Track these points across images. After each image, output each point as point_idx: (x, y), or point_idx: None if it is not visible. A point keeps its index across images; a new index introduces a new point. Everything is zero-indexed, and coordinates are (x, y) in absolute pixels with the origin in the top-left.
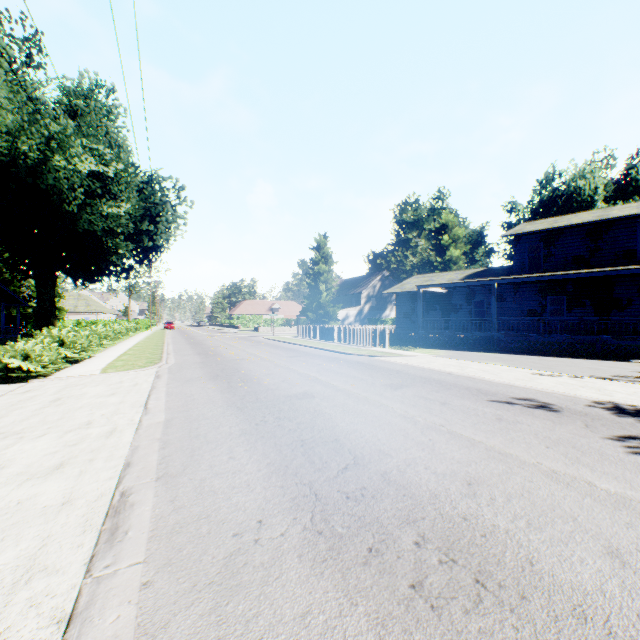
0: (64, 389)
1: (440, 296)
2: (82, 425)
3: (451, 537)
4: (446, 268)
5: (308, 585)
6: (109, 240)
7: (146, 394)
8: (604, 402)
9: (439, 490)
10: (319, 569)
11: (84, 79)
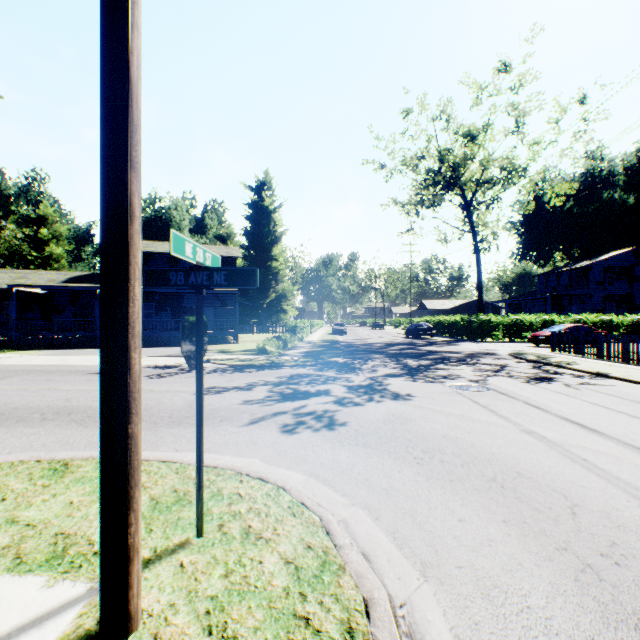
0: None
1: (40, 296)
2: None
3: (59, 410)
4: (47, 265)
5: None
6: None
7: None
8: (153, 365)
9: (52, 404)
10: None
11: None
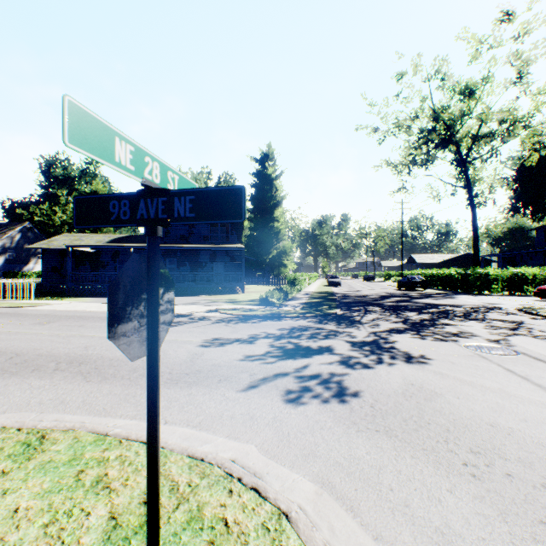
0: None
1: (90, 254)
2: None
3: (73, 359)
4: (98, 229)
5: (5, 381)
6: None
7: None
8: None
9: (71, 352)
10: (9, 378)
11: None
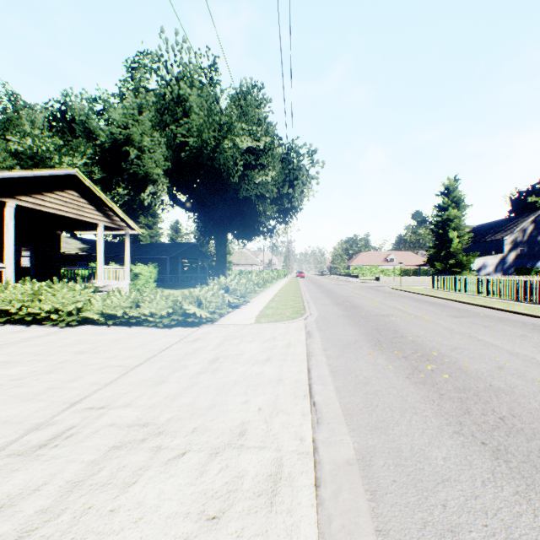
0: (223, 342)
1: None
2: (232, 435)
3: None
4: None
5: None
6: (259, 204)
7: (304, 366)
8: None
9: None
10: None
11: (243, 85)
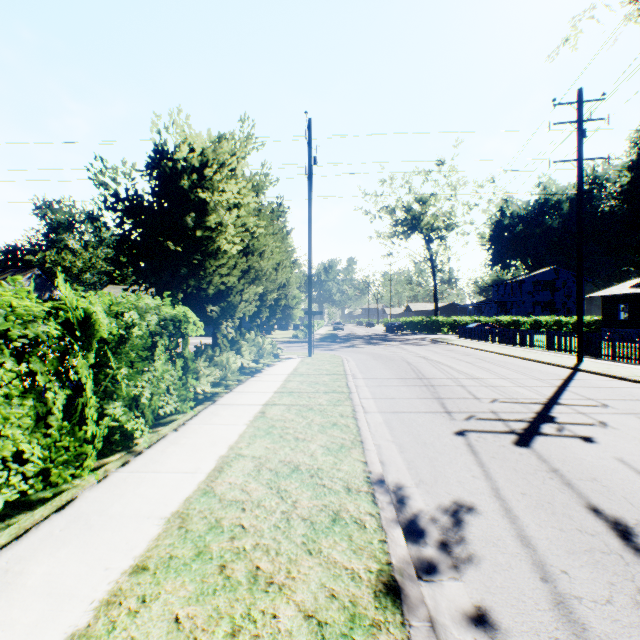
0: None
1: None
2: None
3: None
4: (125, 280)
5: None
6: None
7: None
8: None
9: None
10: None
11: None
